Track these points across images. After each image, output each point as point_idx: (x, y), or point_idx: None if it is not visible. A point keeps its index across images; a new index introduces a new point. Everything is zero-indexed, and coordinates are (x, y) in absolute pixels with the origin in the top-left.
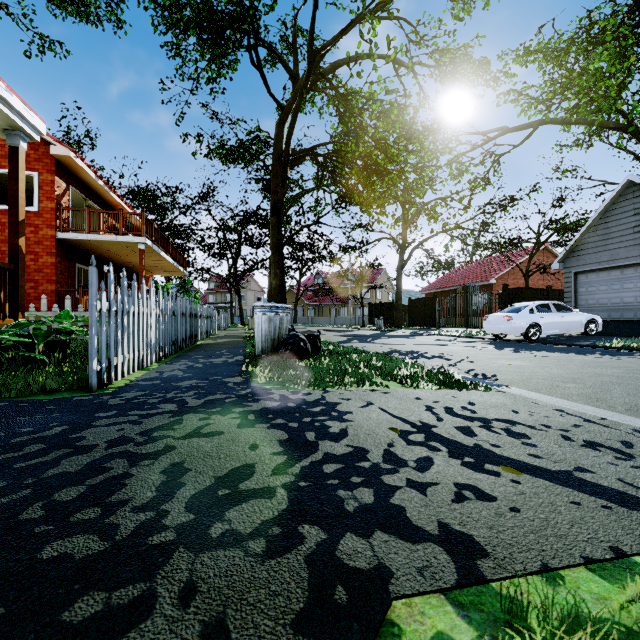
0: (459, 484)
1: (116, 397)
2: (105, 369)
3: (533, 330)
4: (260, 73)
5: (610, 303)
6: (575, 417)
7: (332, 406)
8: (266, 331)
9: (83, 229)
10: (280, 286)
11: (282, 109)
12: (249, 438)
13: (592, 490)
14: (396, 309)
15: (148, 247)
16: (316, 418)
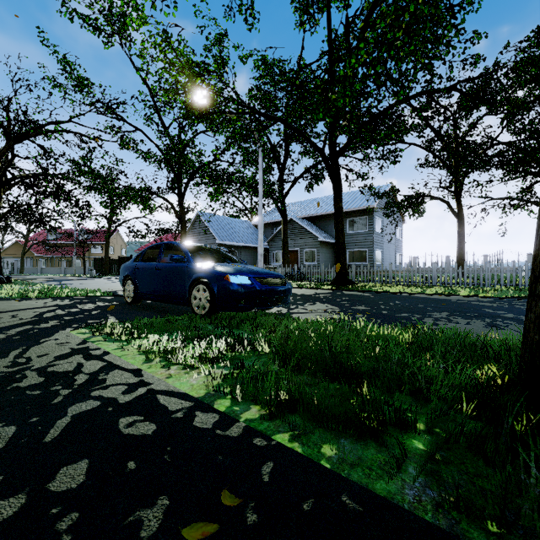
0: None
1: None
2: None
3: None
4: None
5: None
6: None
7: None
8: None
9: None
10: None
11: None
12: None
13: None
14: (105, 263)
15: None
16: None
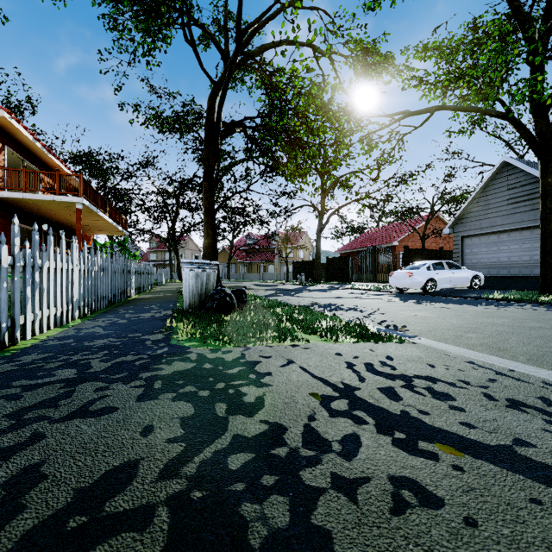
0: (395, 478)
1: (10, 362)
2: (6, 329)
3: (430, 284)
4: (193, 49)
5: (489, 262)
6: (487, 370)
7: (251, 366)
8: (193, 286)
9: (18, 188)
10: (212, 245)
11: (214, 84)
12: (146, 416)
13: (545, 476)
14: (316, 266)
15: (86, 207)
16: (231, 383)
